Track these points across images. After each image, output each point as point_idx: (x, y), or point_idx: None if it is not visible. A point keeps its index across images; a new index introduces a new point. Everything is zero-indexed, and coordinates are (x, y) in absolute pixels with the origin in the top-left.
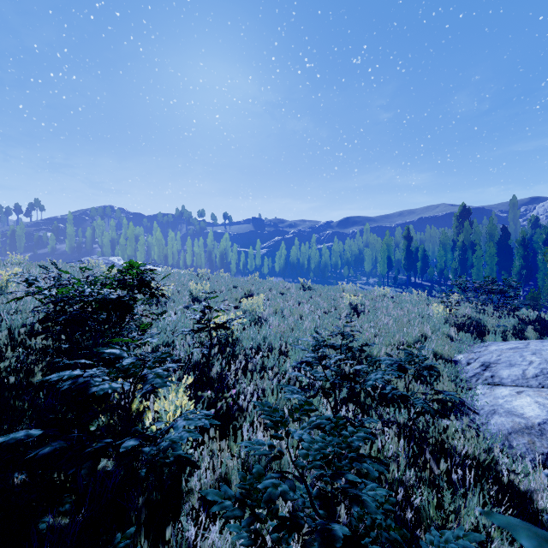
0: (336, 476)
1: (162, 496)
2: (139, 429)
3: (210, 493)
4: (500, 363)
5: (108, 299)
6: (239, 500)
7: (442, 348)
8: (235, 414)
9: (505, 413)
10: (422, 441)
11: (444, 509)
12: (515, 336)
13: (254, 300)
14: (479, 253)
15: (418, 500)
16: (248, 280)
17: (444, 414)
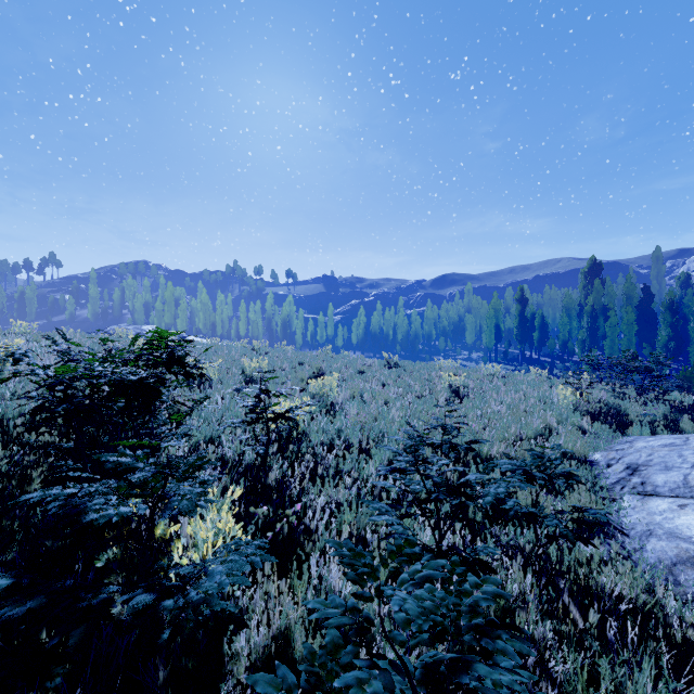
0: (457, 667)
1: (194, 664)
2: (164, 565)
3: (260, 682)
4: (652, 465)
5: (126, 381)
6: (304, 692)
7: (572, 444)
8: (301, 538)
9: (666, 536)
10: (556, 575)
11: (603, 687)
12: (667, 429)
13: (326, 380)
14: (614, 321)
15: (559, 668)
16: (318, 355)
17: (587, 540)
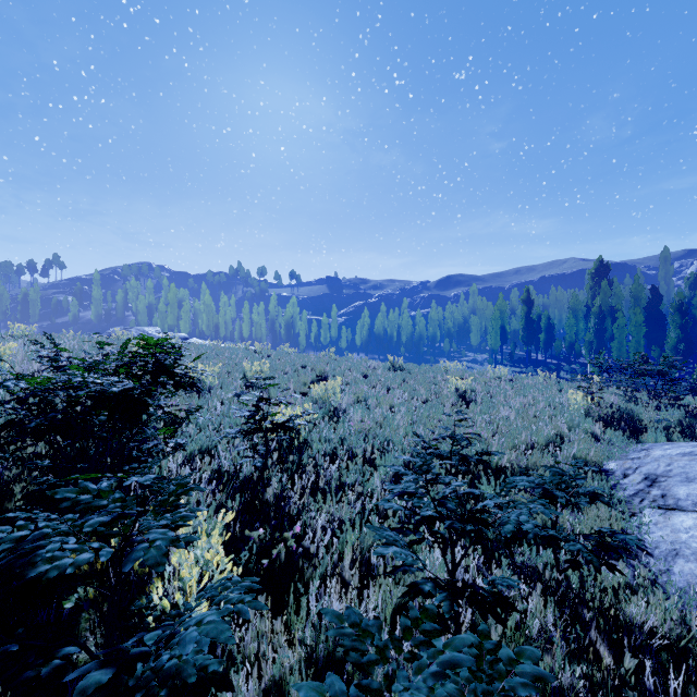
0: None
1: None
2: (142, 606)
3: None
4: (672, 476)
5: (107, 393)
6: None
7: (586, 452)
8: (300, 562)
9: (694, 557)
10: (578, 603)
11: None
12: (683, 435)
13: (329, 385)
14: (622, 322)
15: None
16: (321, 357)
17: (613, 566)
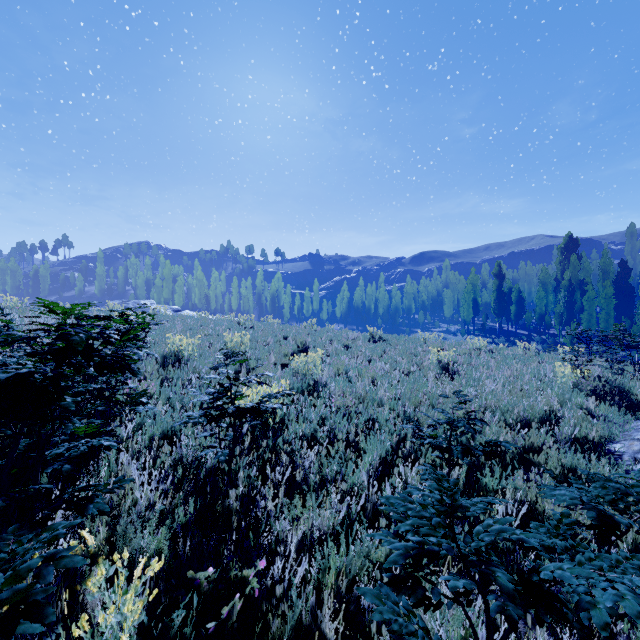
0: None
1: None
2: None
3: None
4: None
5: None
6: None
7: (587, 432)
8: (264, 606)
9: None
10: None
11: None
12: None
13: (309, 357)
14: (592, 295)
15: None
16: (303, 328)
17: None
